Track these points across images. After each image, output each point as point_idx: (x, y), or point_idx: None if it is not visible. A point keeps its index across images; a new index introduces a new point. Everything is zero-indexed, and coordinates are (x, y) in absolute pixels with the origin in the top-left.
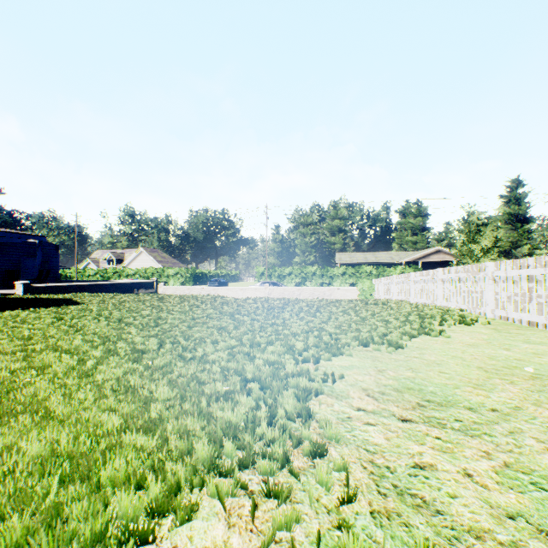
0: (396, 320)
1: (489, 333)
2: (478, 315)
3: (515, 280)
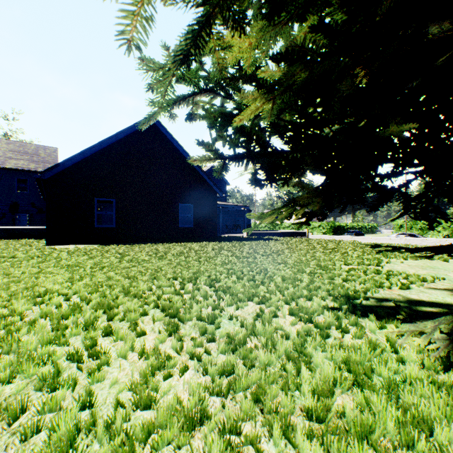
0: None
1: None
2: None
3: None
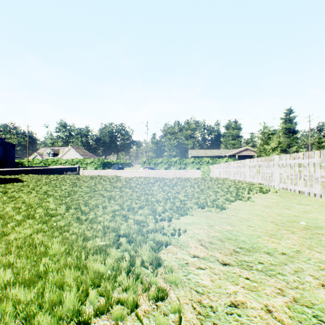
0: (222, 191)
1: (277, 198)
2: (270, 187)
3: (291, 166)
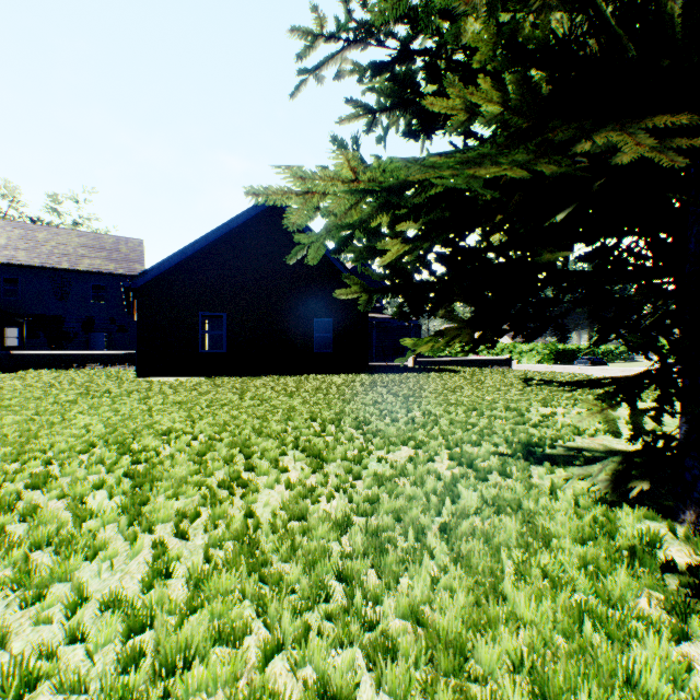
0: None
1: None
2: None
3: None
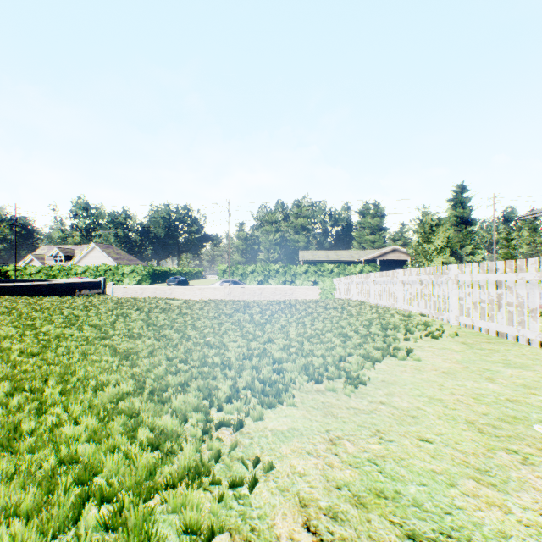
0: (357, 333)
1: (461, 350)
2: (441, 321)
3: (482, 285)
